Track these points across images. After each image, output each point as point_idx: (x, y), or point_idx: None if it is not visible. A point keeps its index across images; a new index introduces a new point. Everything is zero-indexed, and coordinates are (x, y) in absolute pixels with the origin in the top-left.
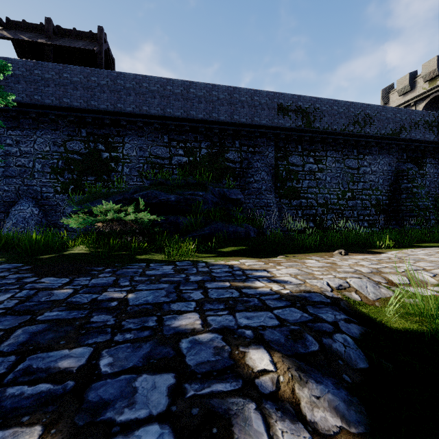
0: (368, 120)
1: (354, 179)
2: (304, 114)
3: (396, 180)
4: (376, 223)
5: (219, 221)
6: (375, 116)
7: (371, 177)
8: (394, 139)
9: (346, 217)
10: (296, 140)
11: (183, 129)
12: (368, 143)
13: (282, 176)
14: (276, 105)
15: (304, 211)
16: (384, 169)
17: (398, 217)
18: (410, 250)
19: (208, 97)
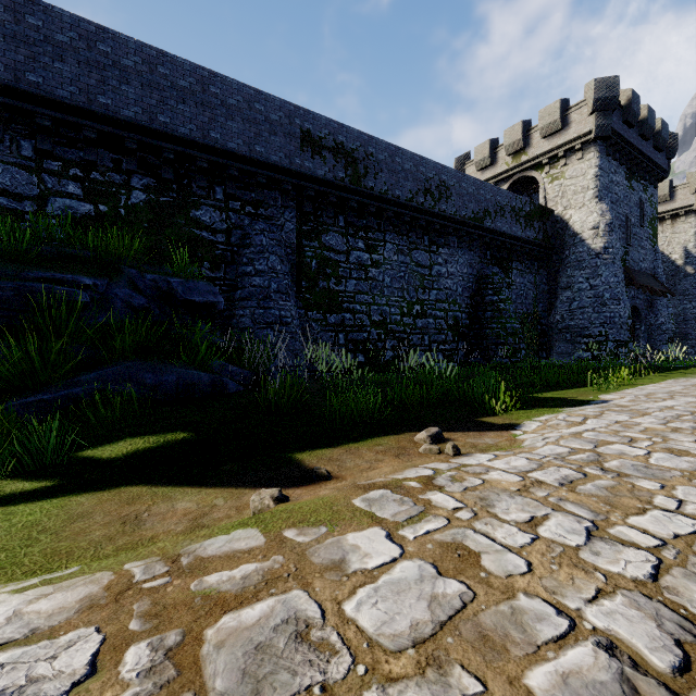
0: (444, 191)
1: (426, 284)
2: (349, 160)
3: (478, 290)
4: (454, 354)
5: (135, 355)
6: (453, 186)
7: (447, 282)
8: (476, 227)
9: (414, 346)
10: (336, 206)
11: (81, 135)
12: (443, 229)
13: (310, 268)
14: (300, 132)
15: (349, 335)
16: (464, 272)
17: (481, 345)
18: (563, 420)
19: (147, 75)
